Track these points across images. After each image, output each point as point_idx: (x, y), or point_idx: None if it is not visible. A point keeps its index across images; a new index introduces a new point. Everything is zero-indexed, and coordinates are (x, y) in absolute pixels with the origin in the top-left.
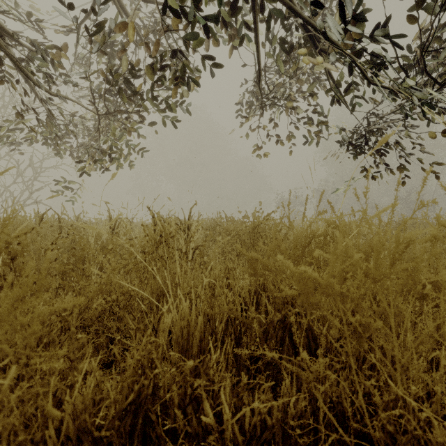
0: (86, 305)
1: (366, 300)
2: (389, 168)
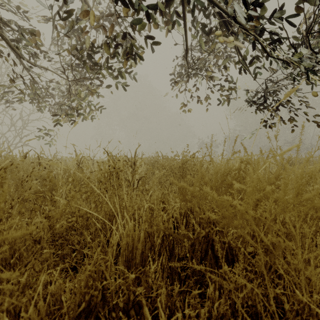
0: (53, 224)
1: (277, 223)
2: (282, 120)
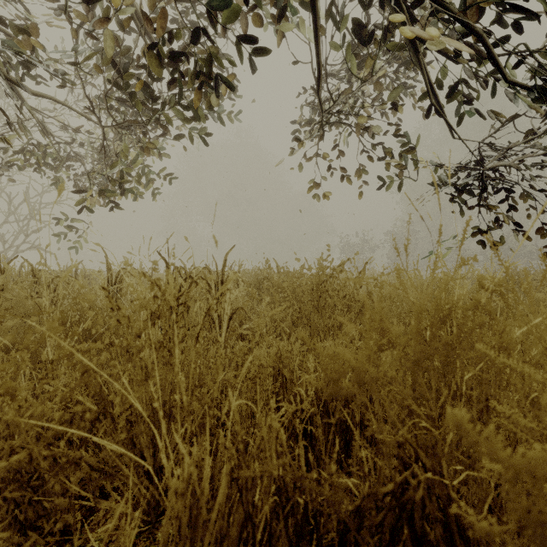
0: None
1: None
2: None
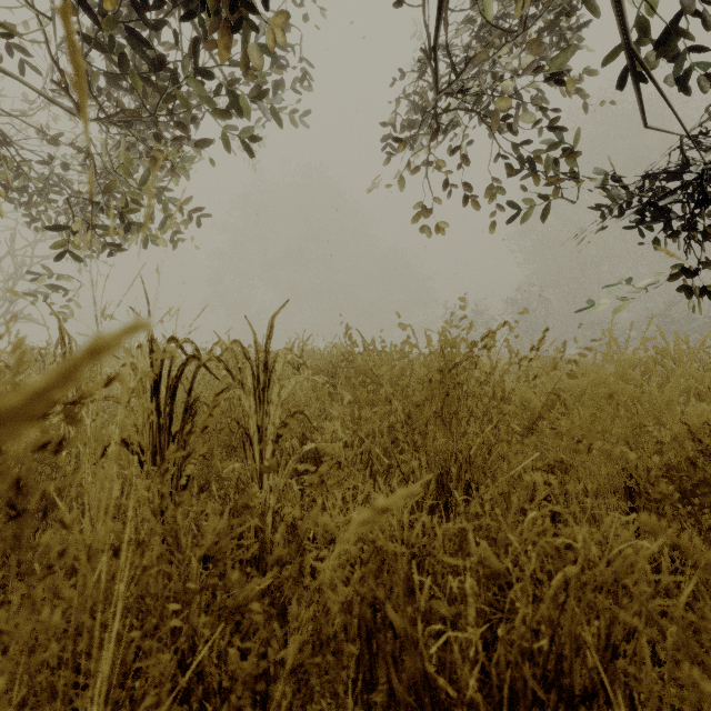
0: None
1: None
2: None
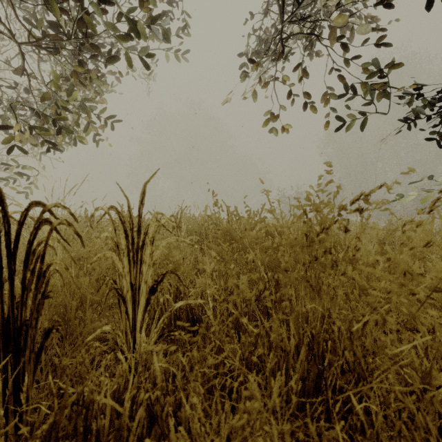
0: None
1: None
2: None
